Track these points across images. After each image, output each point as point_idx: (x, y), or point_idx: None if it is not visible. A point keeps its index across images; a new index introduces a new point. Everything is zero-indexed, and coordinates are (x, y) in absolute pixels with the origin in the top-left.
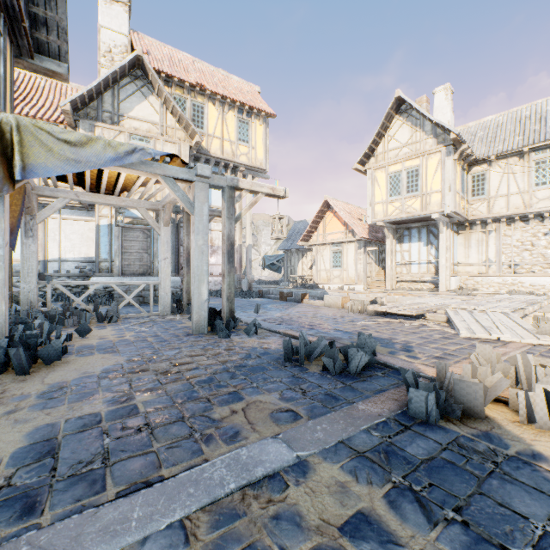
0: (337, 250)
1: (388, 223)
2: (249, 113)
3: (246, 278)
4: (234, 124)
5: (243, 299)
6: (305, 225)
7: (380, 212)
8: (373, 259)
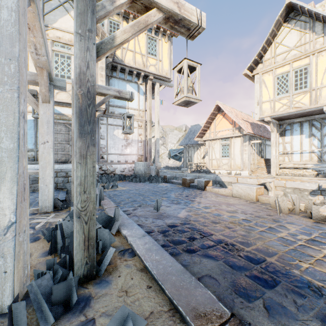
0: (225, 143)
1: (274, 118)
2: (157, 33)
3: (154, 165)
4: (144, 40)
5: (150, 184)
6: (198, 127)
7: (267, 109)
8: (255, 151)
